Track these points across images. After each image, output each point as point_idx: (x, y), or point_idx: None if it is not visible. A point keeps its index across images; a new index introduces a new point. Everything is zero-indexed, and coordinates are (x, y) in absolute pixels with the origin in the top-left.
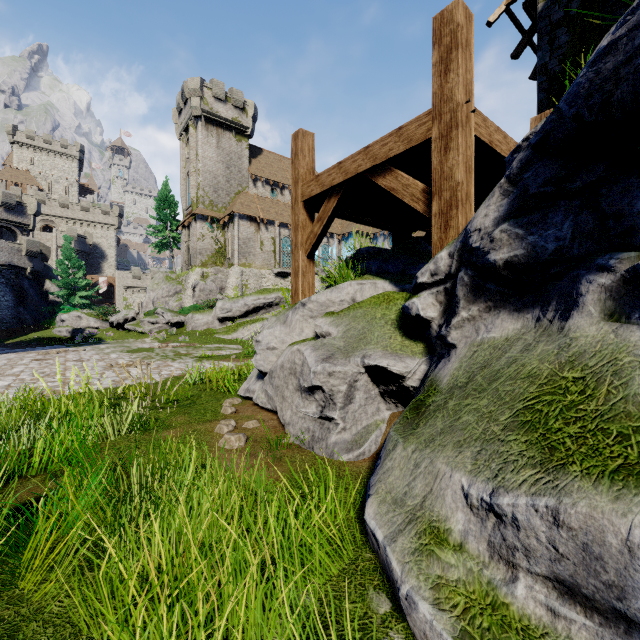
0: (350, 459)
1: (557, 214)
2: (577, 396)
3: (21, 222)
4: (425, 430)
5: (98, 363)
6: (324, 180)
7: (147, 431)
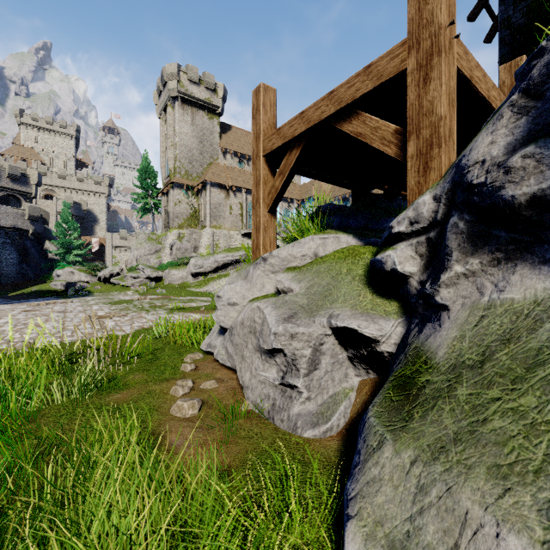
0: (316, 436)
1: None
2: None
3: (25, 191)
4: (426, 428)
5: (79, 314)
6: (285, 132)
7: (99, 392)
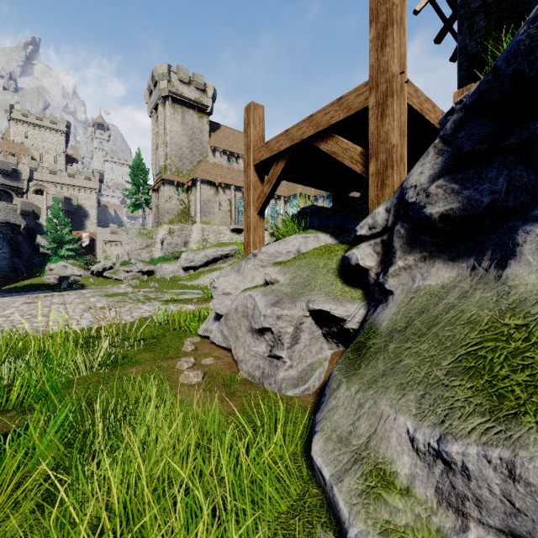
0: (296, 394)
1: (491, 169)
2: (521, 343)
3: (16, 186)
4: (367, 371)
5: (79, 306)
6: (273, 146)
7: (116, 367)
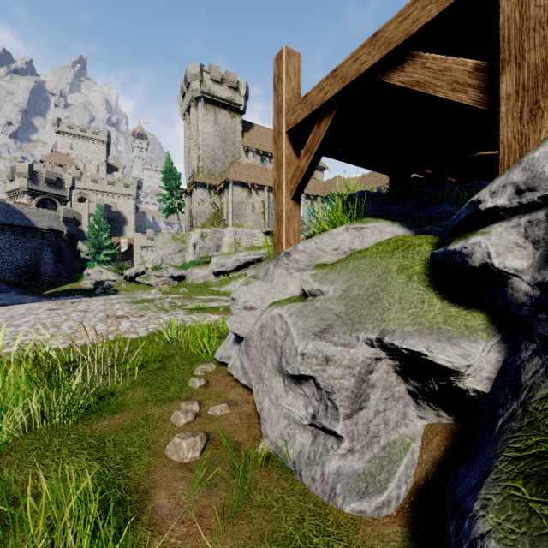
0: (365, 513)
1: None
2: None
3: (60, 194)
4: None
5: (98, 314)
6: (313, 98)
7: (88, 415)
